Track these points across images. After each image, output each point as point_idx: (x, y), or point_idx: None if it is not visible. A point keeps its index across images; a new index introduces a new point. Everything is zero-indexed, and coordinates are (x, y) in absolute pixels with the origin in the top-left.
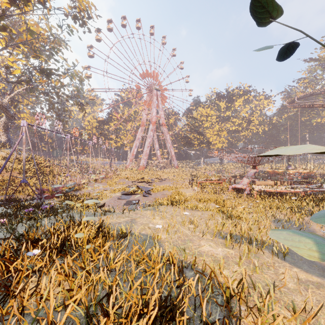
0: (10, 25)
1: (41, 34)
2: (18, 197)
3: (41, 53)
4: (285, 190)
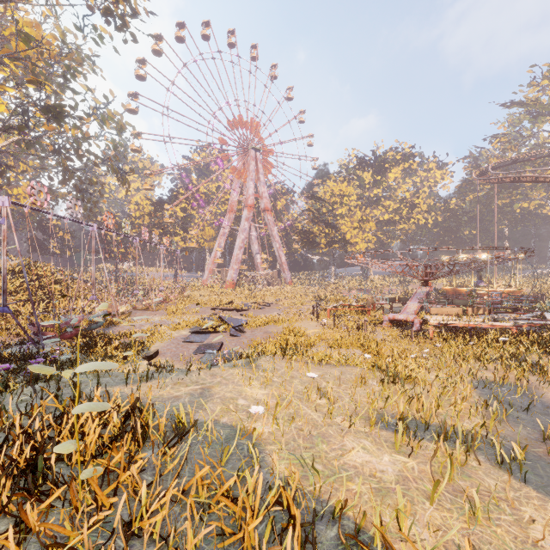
0: None
1: (45, 41)
2: None
3: (47, 77)
4: (483, 323)
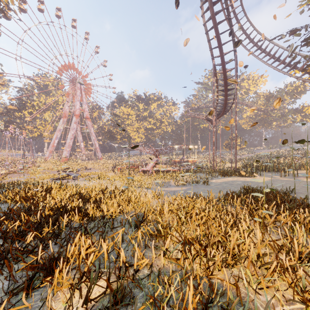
0: None
1: None
2: None
3: None
4: (169, 169)
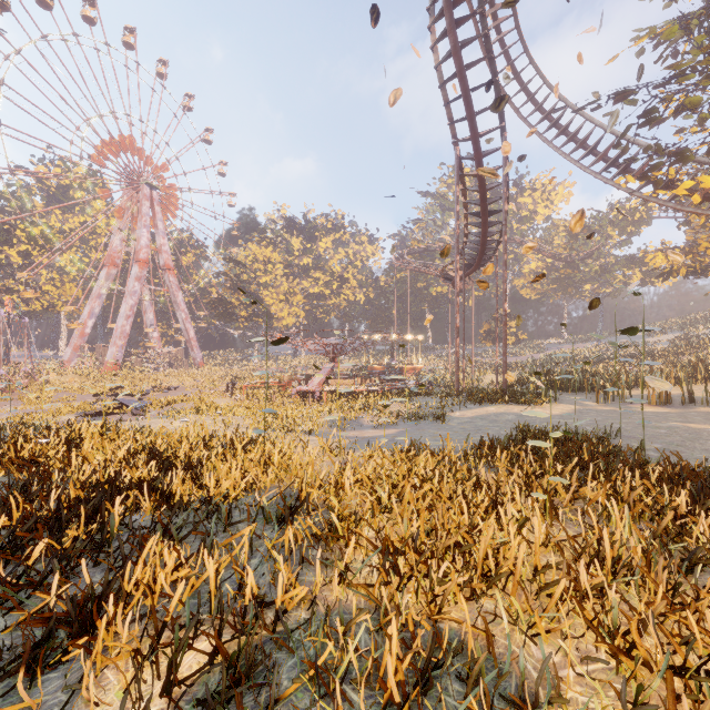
0: None
1: None
2: None
3: None
4: (361, 388)
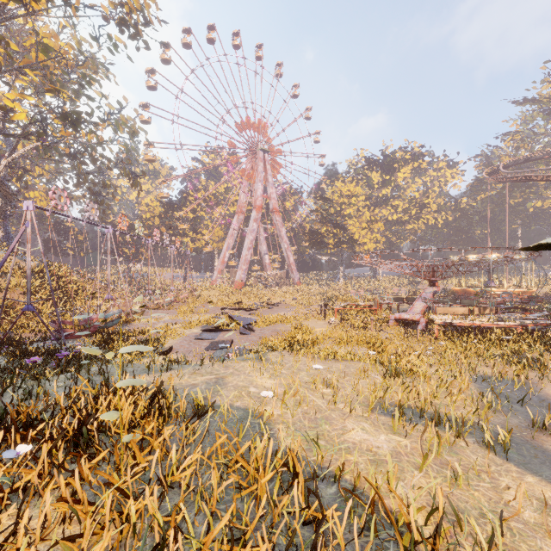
0: (10, 38)
1: (62, 51)
2: (19, 335)
3: (63, 85)
4: (488, 323)
